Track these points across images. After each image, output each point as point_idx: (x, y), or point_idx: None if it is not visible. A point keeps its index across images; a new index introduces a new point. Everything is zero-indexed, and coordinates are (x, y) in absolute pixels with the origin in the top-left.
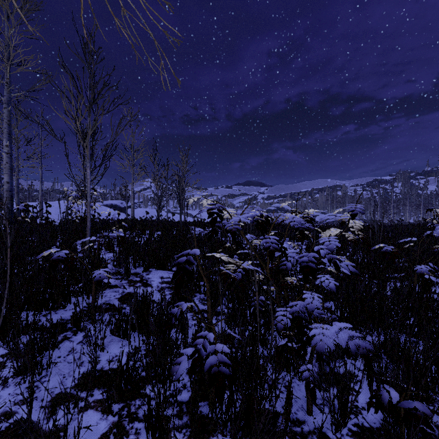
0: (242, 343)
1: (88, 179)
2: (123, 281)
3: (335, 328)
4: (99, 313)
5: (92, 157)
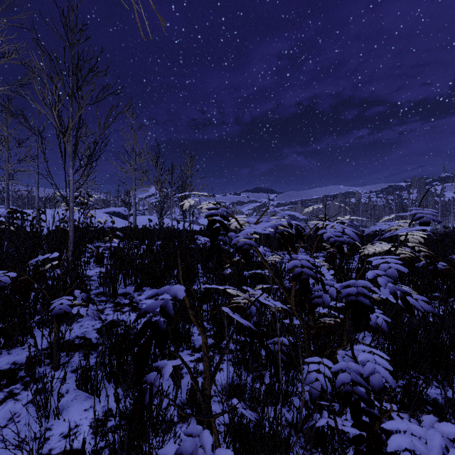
0: (258, 421)
1: (70, 180)
2: (108, 304)
3: (439, 439)
4: (68, 351)
5: (76, 154)
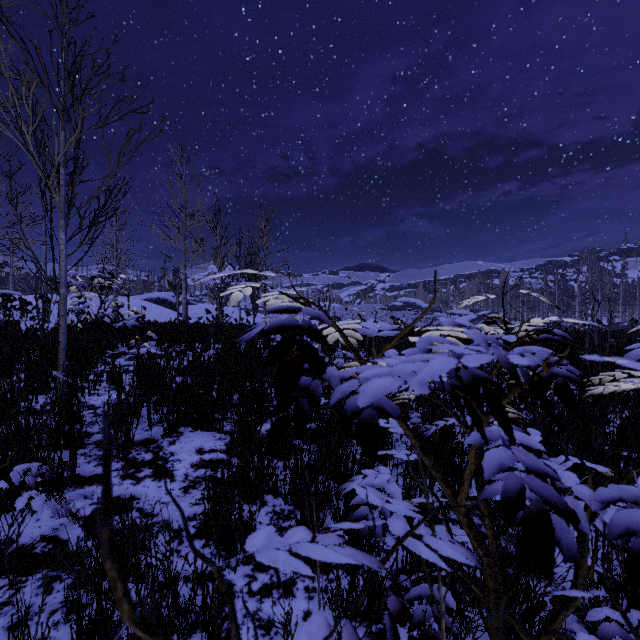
0: None
1: (60, 251)
2: (114, 464)
3: None
4: (16, 575)
5: (70, 208)
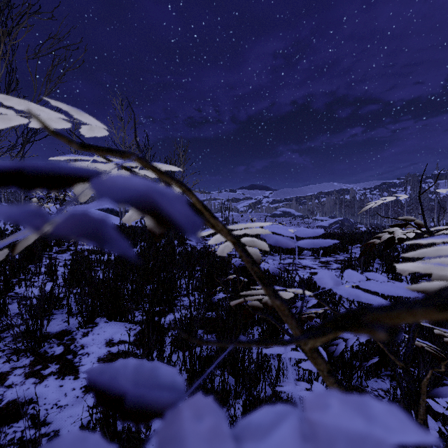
0: None
1: None
2: (23, 360)
3: None
4: None
5: None
